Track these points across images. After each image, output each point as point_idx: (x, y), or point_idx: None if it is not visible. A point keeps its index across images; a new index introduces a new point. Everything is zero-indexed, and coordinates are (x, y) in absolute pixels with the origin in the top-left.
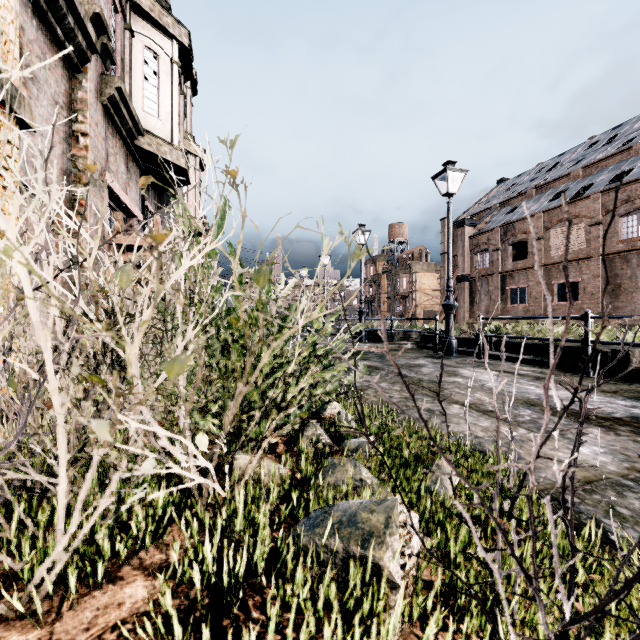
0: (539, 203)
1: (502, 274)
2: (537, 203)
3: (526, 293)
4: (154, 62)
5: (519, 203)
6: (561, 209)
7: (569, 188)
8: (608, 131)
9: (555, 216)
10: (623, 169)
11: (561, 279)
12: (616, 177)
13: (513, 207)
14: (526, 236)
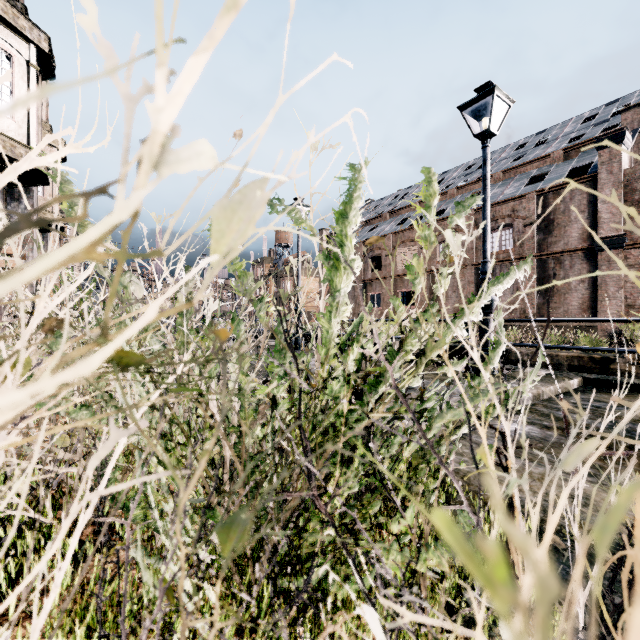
0: (391, 226)
1: (364, 282)
2: (389, 225)
3: (381, 298)
4: (7, 62)
5: (378, 223)
6: (403, 233)
7: (410, 217)
8: (439, 175)
9: (400, 238)
10: (442, 208)
11: (403, 288)
12: (439, 212)
13: (374, 226)
14: (381, 252)
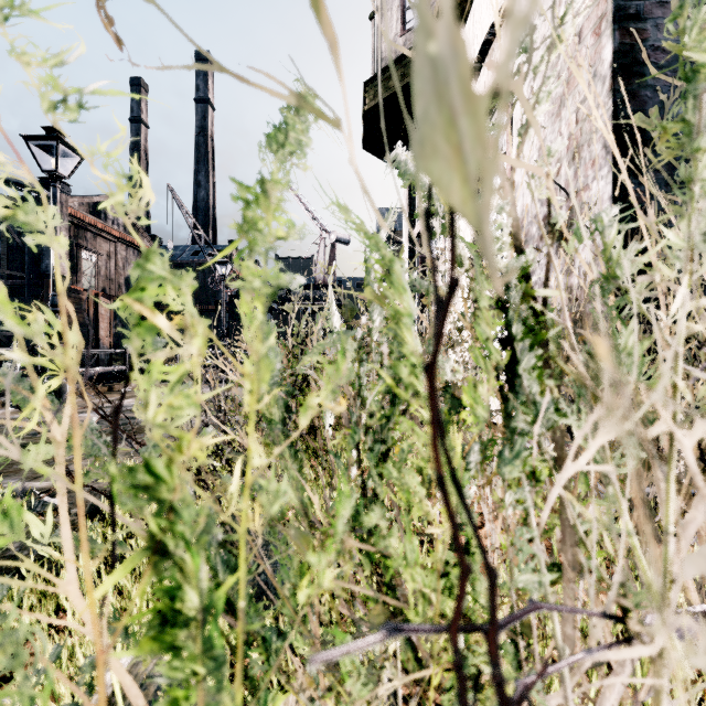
0: None
1: None
2: None
3: None
4: None
5: None
6: None
7: None
8: None
9: None
10: None
11: None
12: None
13: None
14: None
